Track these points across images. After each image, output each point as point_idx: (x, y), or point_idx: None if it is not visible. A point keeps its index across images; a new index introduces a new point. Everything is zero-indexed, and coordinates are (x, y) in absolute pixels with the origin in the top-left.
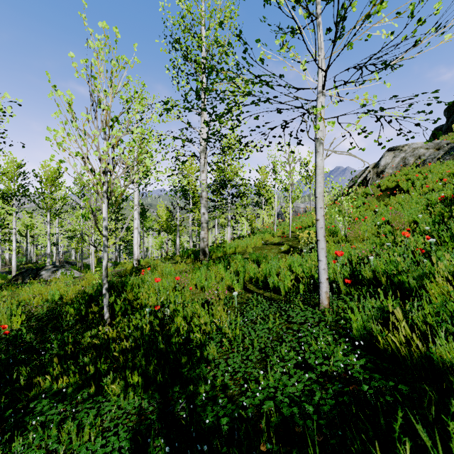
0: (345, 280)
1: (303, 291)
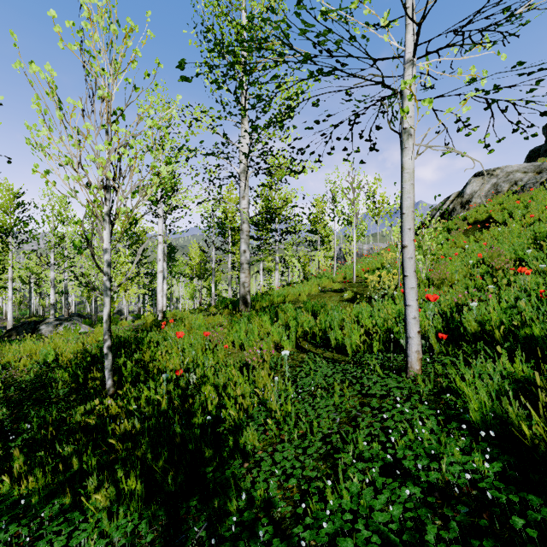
0: (439, 335)
1: (378, 350)
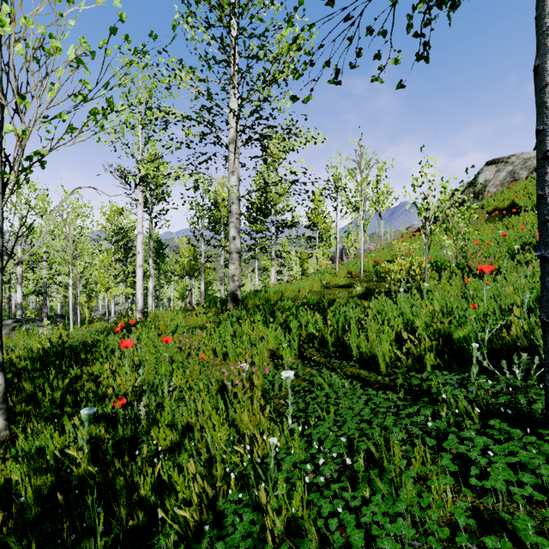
0: None
1: (432, 366)
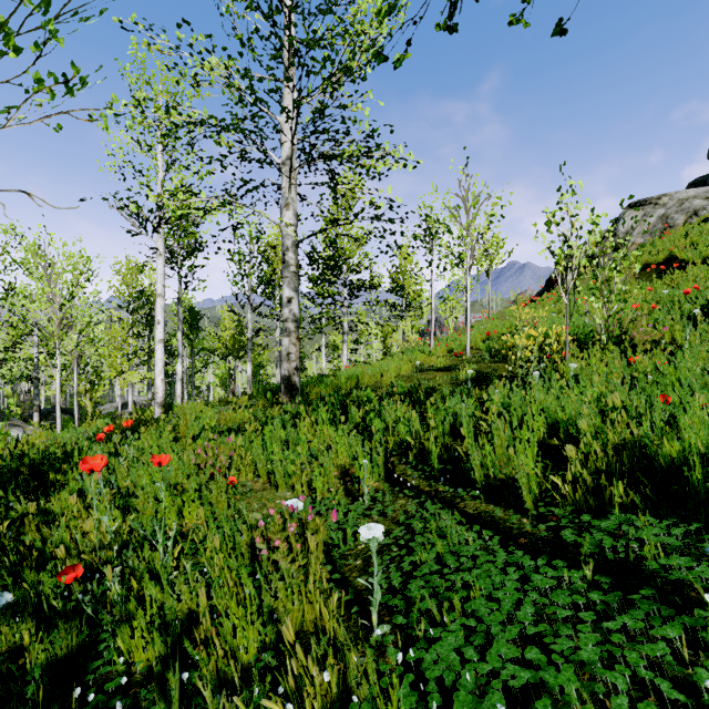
0: None
1: (622, 504)
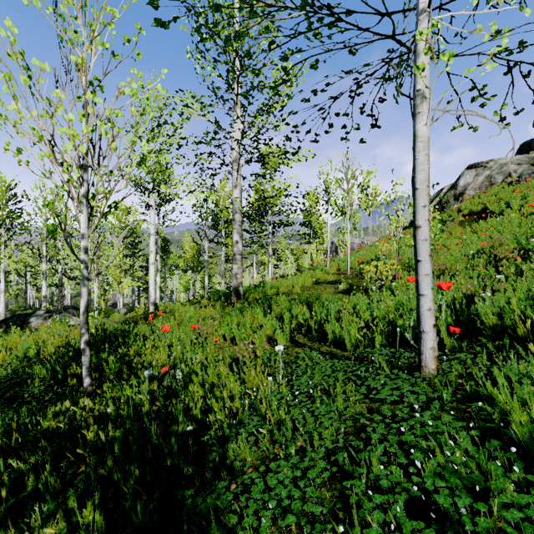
0: (451, 328)
1: (381, 344)
